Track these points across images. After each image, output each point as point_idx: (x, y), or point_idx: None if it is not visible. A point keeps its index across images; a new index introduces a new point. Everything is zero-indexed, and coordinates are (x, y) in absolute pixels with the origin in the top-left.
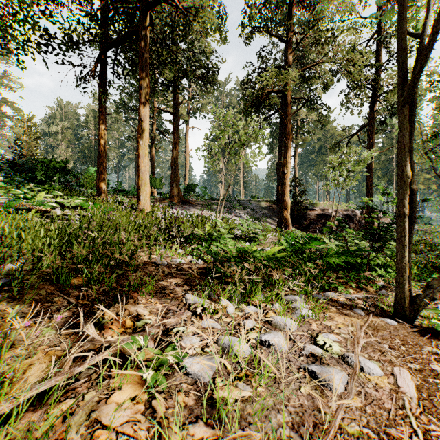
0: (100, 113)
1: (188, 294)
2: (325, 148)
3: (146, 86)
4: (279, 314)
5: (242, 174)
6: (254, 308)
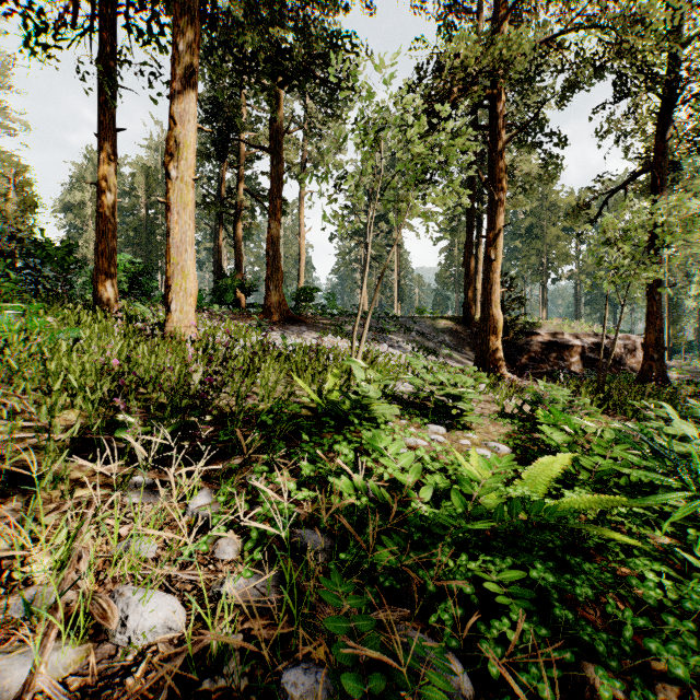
0: (100, 125)
1: None
2: (540, 228)
3: (187, 42)
4: None
5: (396, 274)
6: None
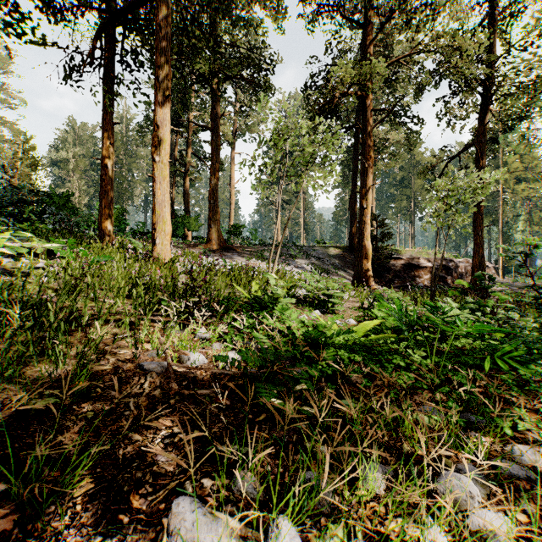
0: (103, 121)
1: (179, 506)
2: (409, 180)
3: (165, 76)
4: None
5: (302, 214)
6: None
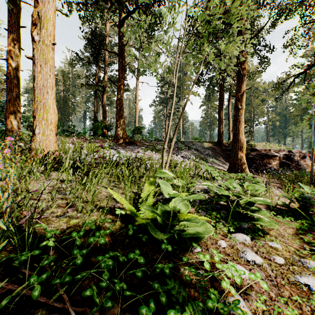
0: (8, 23)
1: None
2: (250, 100)
3: None
4: None
5: (182, 121)
6: None
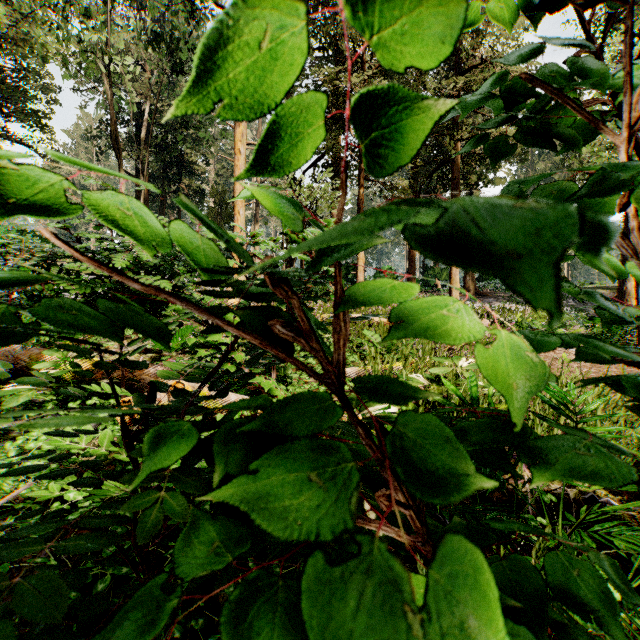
0: None
1: None
2: None
3: None
4: None
5: None
6: None
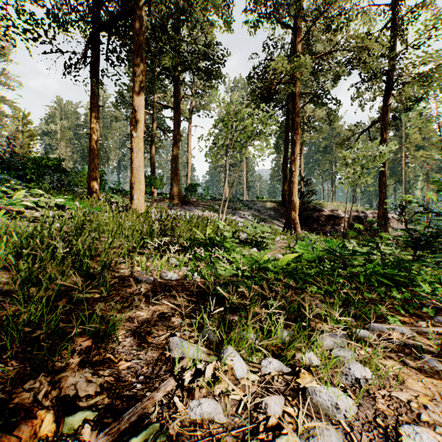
0: (91, 104)
1: (174, 339)
2: (331, 147)
3: (140, 72)
4: (324, 385)
5: (245, 174)
6: (276, 363)
